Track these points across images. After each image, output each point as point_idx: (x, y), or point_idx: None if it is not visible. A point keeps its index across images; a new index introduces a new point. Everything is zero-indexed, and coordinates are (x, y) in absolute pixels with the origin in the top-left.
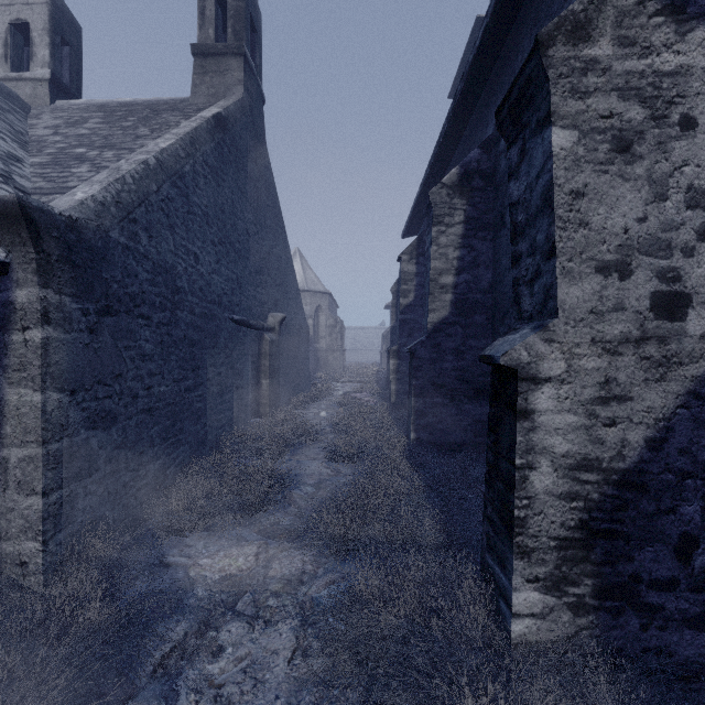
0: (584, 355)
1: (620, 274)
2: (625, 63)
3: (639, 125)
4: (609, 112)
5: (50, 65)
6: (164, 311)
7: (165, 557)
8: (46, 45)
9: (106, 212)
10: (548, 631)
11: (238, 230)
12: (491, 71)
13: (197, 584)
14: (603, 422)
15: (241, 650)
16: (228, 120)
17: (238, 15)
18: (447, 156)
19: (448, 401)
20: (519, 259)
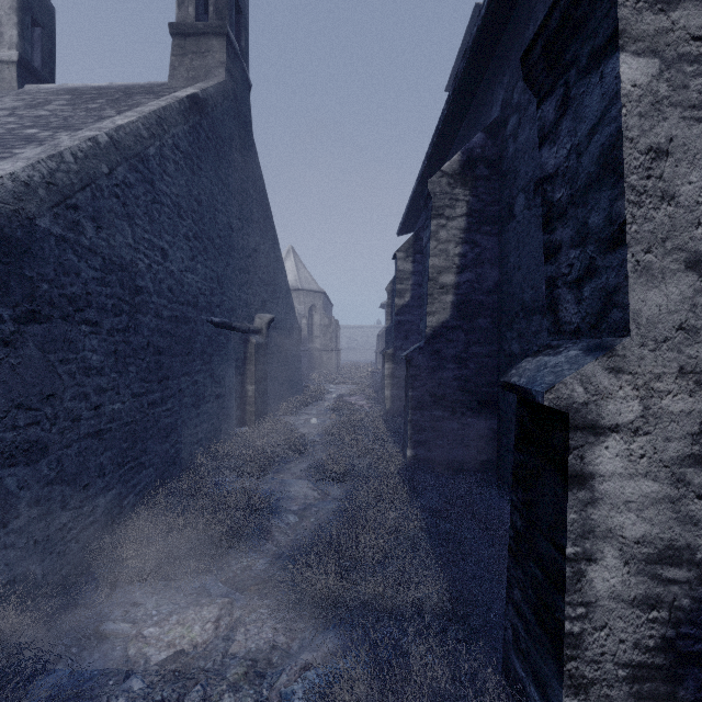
0: (668, 391)
1: None
2: None
3: None
4: None
5: (18, 47)
6: (119, 315)
7: (102, 626)
8: (14, 25)
9: (31, 194)
10: None
11: (219, 224)
12: (497, 46)
13: (135, 669)
14: (696, 492)
15: None
16: (206, 103)
17: None
18: (446, 146)
19: (449, 414)
20: (557, 251)
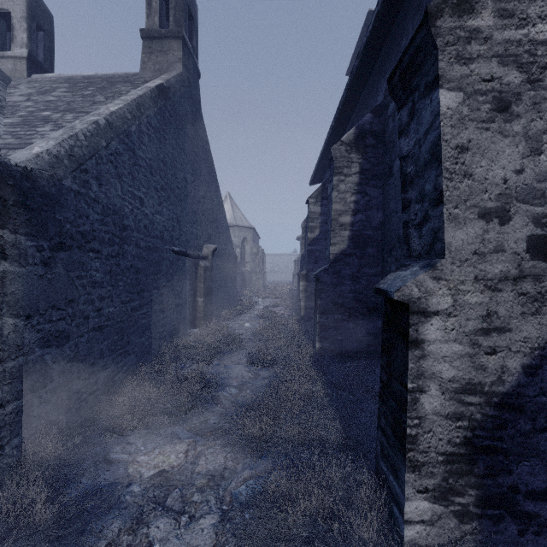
0: (468, 291)
1: (500, 220)
2: (504, 32)
3: (517, 87)
4: (490, 76)
5: (27, 46)
6: (113, 245)
7: (109, 455)
8: (24, 30)
9: (59, 163)
10: (436, 536)
11: (178, 179)
12: (381, 50)
13: (134, 480)
14: (485, 351)
15: (167, 546)
16: (169, 90)
17: (178, 7)
18: (345, 120)
19: (347, 317)
20: (408, 205)
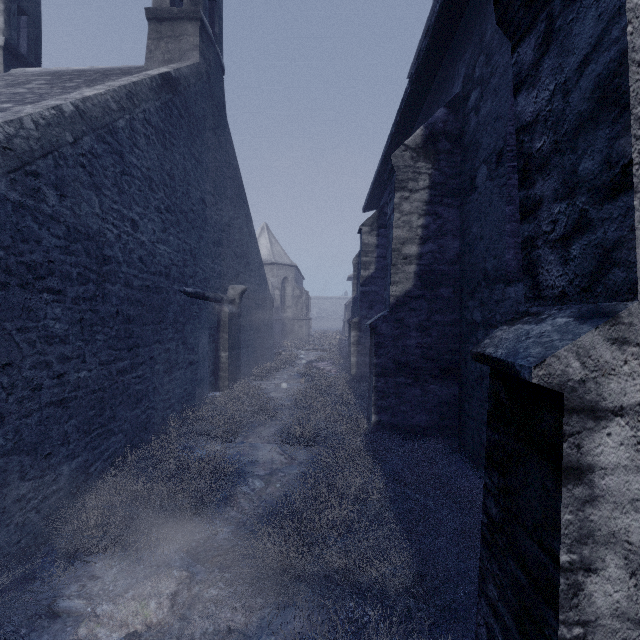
0: None
1: None
2: None
3: None
4: None
5: (4, 32)
6: (86, 283)
7: (55, 603)
8: (0, 12)
9: None
10: None
11: (192, 199)
12: (458, 24)
13: None
14: None
15: None
16: (179, 82)
17: None
18: (409, 125)
19: (412, 381)
20: (536, 207)
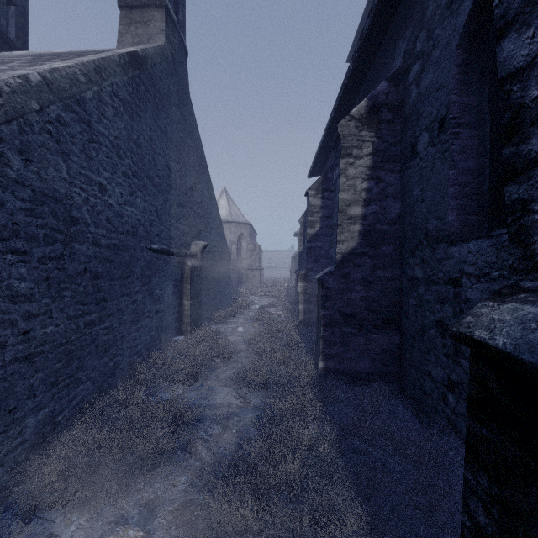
0: None
1: None
2: None
3: None
4: None
5: None
6: (53, 244)
7: None
8: None
9: None
10: None
11: (157, 166)
12: (399, 5)
13: None
14: None
15: None
16: (146, 60)
17: None
18: (350, 100)
19: (357, 331)
20: (531, 165)
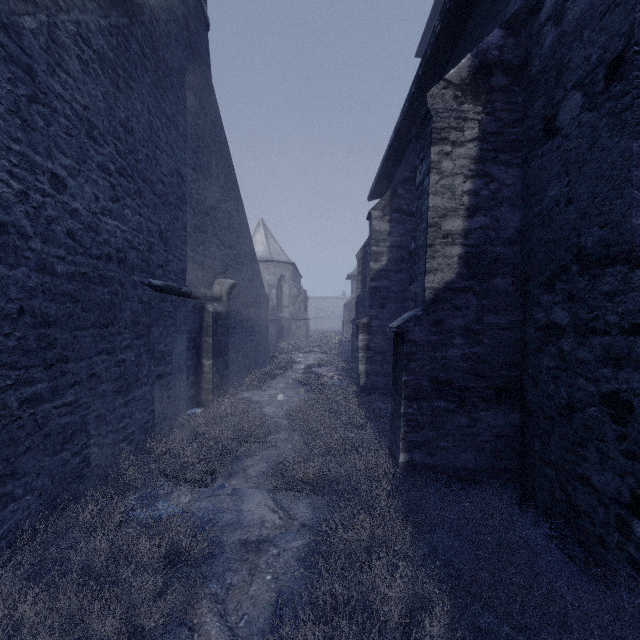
0: None
1: None
2: None
3: None
4: None
5: None
6: None
7: None
8: None
9: None
10: None
11: (162, 167)
12: None
13: None
14: None
15: None
16: (141, 10)
17: None
18: (432, 84)
19: (456, 406)
20: None
